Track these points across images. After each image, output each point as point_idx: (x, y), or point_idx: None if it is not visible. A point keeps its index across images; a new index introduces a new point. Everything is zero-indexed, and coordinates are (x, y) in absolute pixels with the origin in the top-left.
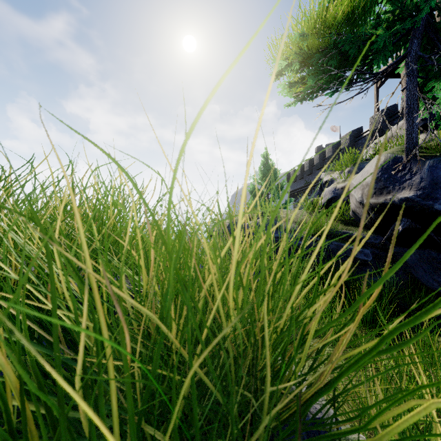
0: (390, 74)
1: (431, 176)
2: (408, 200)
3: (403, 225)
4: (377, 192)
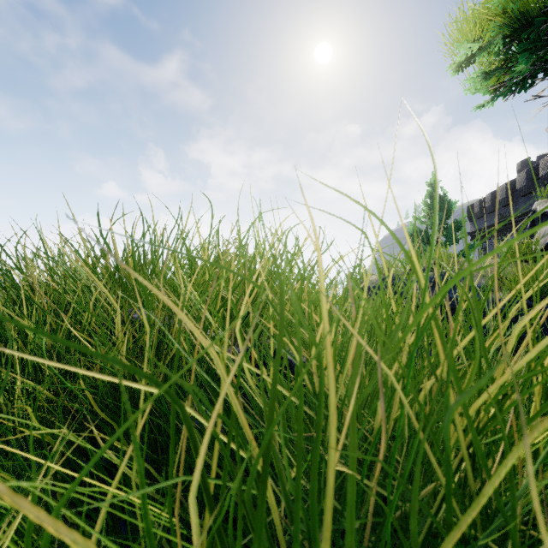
0: None
1: None
2: None
3: None
4: None
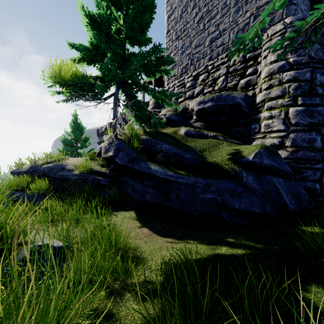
0: (150, 83)
1: (117, 147)
2: (111, 157)
3: (111, 167)
4: (105, 152)
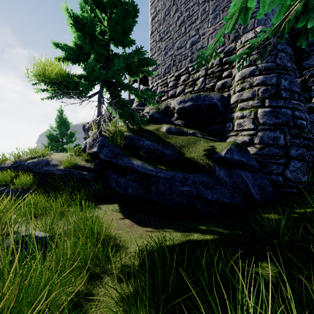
0: (135, 81)
1: (101, 143)
2: (95, 152)
3: (95, 162)
4: (90, 148)
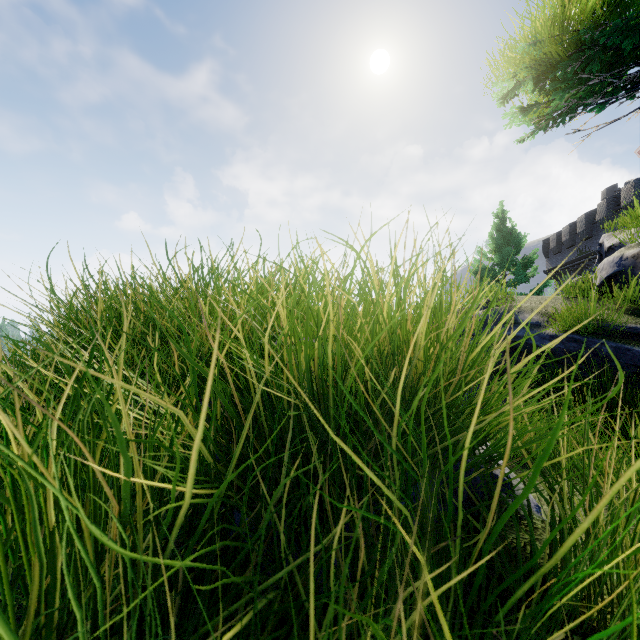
0: None
1: None
2: None
3: None
4: None
